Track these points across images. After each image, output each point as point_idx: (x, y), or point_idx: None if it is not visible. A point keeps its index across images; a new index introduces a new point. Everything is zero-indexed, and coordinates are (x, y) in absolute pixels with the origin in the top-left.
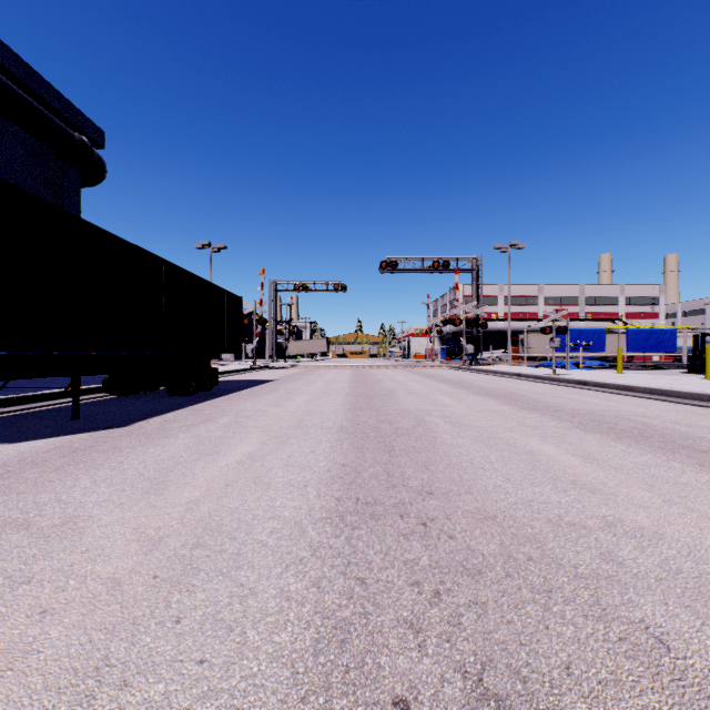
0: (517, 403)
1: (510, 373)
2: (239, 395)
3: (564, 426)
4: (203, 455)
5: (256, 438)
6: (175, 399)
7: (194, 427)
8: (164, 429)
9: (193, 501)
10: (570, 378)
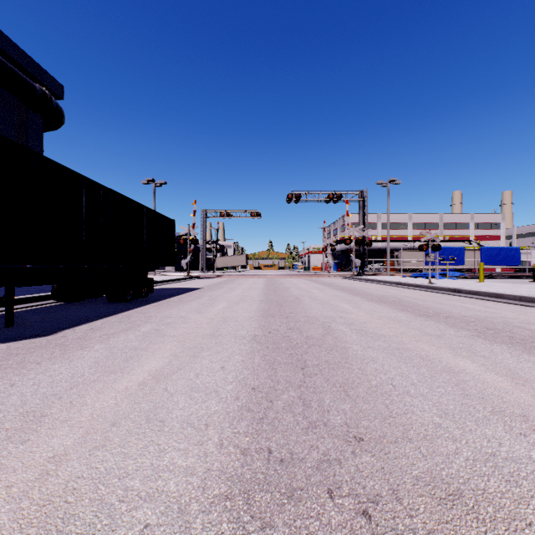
0: (409, 309)
1: (392, 282)
2: (168, 302)
3: (464, 335)
4: (106, 373)
5: (169, 350)
6: (112, 306)
7: (114, 336)
8: (84, 339)
9: (56, 457)
10: (445, 287)
